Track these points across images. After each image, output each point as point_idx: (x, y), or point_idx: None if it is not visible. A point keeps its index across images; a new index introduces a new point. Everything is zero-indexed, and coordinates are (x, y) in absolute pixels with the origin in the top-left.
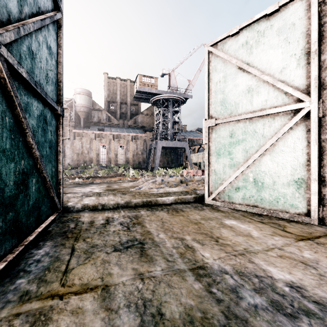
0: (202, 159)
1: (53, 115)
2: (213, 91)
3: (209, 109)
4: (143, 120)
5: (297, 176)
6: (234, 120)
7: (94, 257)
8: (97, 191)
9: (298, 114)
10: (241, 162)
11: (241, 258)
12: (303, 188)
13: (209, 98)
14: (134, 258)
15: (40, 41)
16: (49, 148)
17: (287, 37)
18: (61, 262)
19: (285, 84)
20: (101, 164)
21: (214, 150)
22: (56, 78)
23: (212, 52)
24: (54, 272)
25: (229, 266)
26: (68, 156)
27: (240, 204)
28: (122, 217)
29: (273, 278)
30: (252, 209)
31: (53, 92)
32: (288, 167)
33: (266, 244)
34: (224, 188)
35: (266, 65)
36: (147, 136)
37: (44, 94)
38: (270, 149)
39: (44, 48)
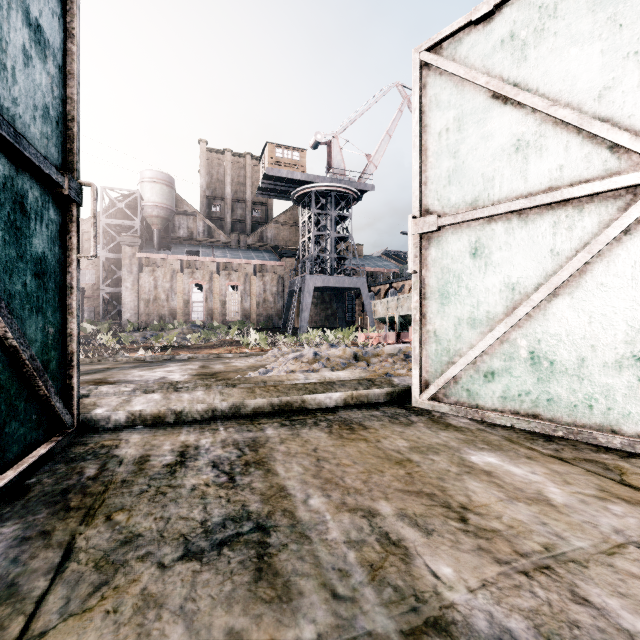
0: (396, 310)
1: (51, 197)
2: (431, 152)
3: (423, 193)
4: (277, 235)
5: None
6: (482, 217)
7: (119, 584)
8: (177, 378)
9: None
10: (499, 313)
11: (546, 583)
12: None
13: (423, 169)
14: (237, 586)
15: None
16: (36, 278)
17: (617, 13)
18: (14, 607)
19: (611, 126)
20: (194, 322)
21: (434, 287)
22: (60, 110)
23: (429, 65)
24: None
25: (522, 621)
26: (127, 304)
27: (496, 411)
28: (220, 445)
29: None
30: (527, 422)
31: (51, 142)
32: (618, 324)
33: (599, 530)
34: (458, 374)
35: (562, 84)
36: (285, 265)
37: (8, 133)
38: (570, 282)
39: (17, 20)
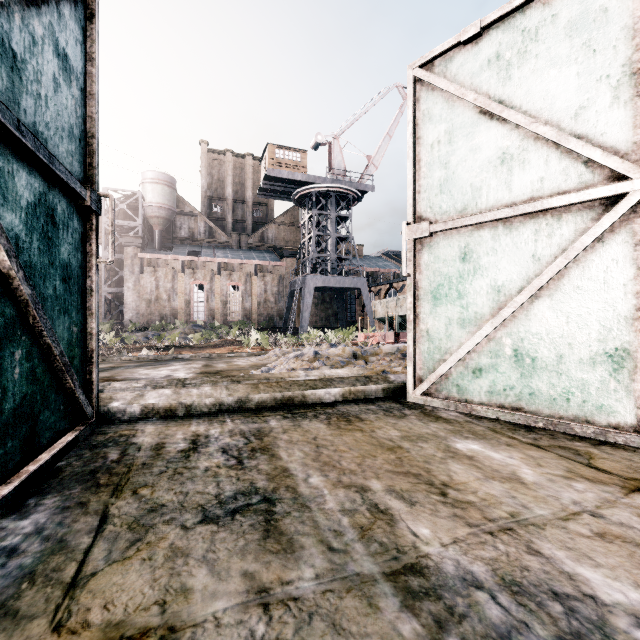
0: (396, 310)
1: (75, 208)
2: (424, 163)
3: (416, 201)
4: (278, 235)
5: (613, 344)
6: (470, 224)
7: (151, 541)
8: (182, 376)
9: (615, 207)
10: (486, 313)
11: (507, 540)
12: (626, 370)
13: (416, 178)
14: (249, 542)
15: (37, 35)
16: (64, 282)
17: (591, 39)
18: (66, 556)
19: (586, 142)
20: (196, 322)
21: (426, 289)
22: (82, 129)
23: (422, 81)
24: (45, 584)
25: (483, 566)
26: (129, 305)
27: (483, 404)
28: (228, 434)
29: (600, 602)
30: (511, 415)
31: (75, 158)
32: (592, 324)
33: (560, 502)
34: (449, 370)
35: (543, 103)
36: (286, 265)
37: (44, 156)
38: (550, 285)
39: (49, 53)
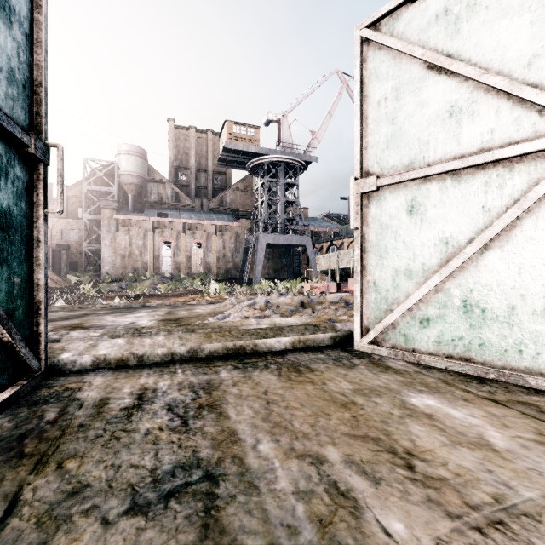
0: (337, 263)
1: (17, 155)
2: (371, 119)
3: (363, 157)
4: (234, 200)
5: None
6: (418, 178)
7: None
8: (145, 323)
9: None
10: (433, 265)
11: (502, 542)
12: None
13: (363, 135)
14: None
15: None
16: (1, 231)
17: None
18: None
19: (540, 91)
20: (164, 274)
21: (373, 241)
22: (27, 75)
23: (369, 41)
24: None
25: None
26: (106, 259)
27: (431, 354)
28: (176, 387)
29: None
30: (460, 365)
31: (17, 103)
32: None
33: None
34: (395, 320)
35: (494, 54)
36: (241, 225)
37: None
38: (501, 236)
39: None
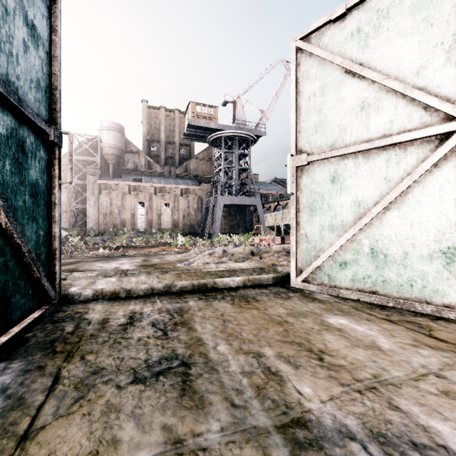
0: (282, 220)
1: (41, 141)
2: (303, 110)
3: (298, 138)
4: (197, 167)
5: (446, 244)
6: (338, 155)
7: (91, 398)
8: (127, 268)
9: (448, 141)
10: (349, 221)
11: (372, 397)
12: None
13: (298, 122)
14: (169, 399)
15: (9, 7)
16: (32, 197)
17: (429, 16)
18: (23, 412)
19: (425, 93)
20: (138, 229)
21: (305, 203)
22: (47, 82)
23: (302, 50)
24: (2, 436)
25: (354, 420)
26: (90, 217)
27: (348, 289)
28: (157, 311)
29: (451, 452)
30: (369, 297)
31: (41, 104)
32: (430, 229)
33: (411, 365)
34: (322, 264)
35: (393, 64)
36: (203, 189)
37: (14, 99)
38: (398, 200)
39: (19, 22)
